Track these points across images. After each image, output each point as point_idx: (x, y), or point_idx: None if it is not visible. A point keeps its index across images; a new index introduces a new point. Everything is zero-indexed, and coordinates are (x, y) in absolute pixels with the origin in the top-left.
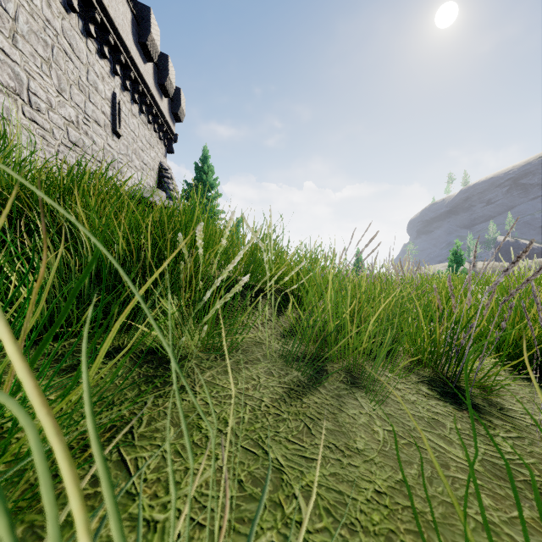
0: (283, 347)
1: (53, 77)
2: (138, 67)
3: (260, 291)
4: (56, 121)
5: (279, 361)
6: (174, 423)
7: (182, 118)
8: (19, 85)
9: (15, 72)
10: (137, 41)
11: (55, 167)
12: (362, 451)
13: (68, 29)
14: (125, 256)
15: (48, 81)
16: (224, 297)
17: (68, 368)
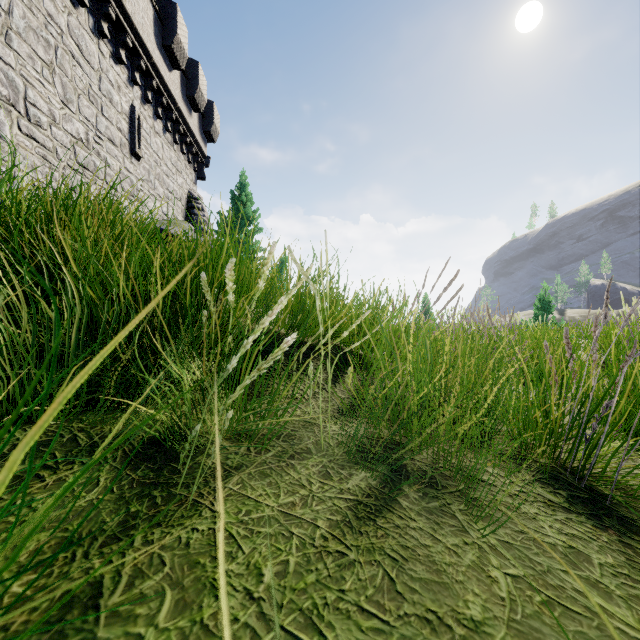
0: (343, 431)
1: (57, 85)
2: (162, 75)
3: (310, 349)
4: (60, 138)
5: (338, 452)
6: (173, 578)
7: (215, 137)
8: (14, 93)
9: (9, 77)
10: (161, 44)
11: (59, 194)
12: (480, 625)
13: (75, 27)
14: (128, 303)
15: (51, 90)
16: (258, 369)
17: (23, 474)
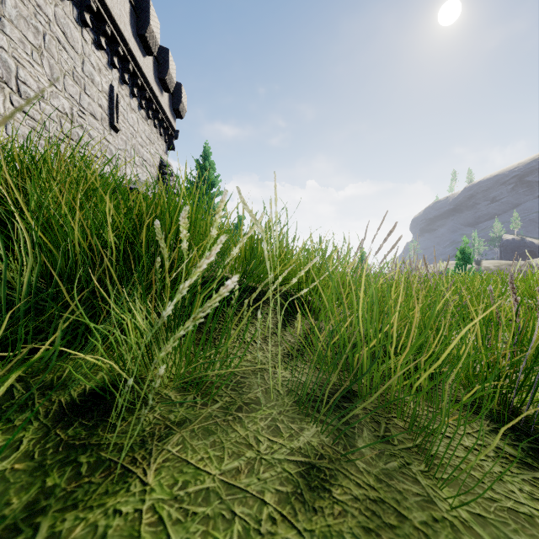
0: (293, 379)
1: (45, 66)
2: (137, 60)
3: (261, 295)
4: (48, 112)
5: (288, 402)
6: None
7: (183, 114)
8: (7, 72)
9: (2, 58)
10: (136, 33)
11: None
12: None
13: (61, 16)
14: (83, 250)
15: (39, 70)
16: (194, 320)
17: None
